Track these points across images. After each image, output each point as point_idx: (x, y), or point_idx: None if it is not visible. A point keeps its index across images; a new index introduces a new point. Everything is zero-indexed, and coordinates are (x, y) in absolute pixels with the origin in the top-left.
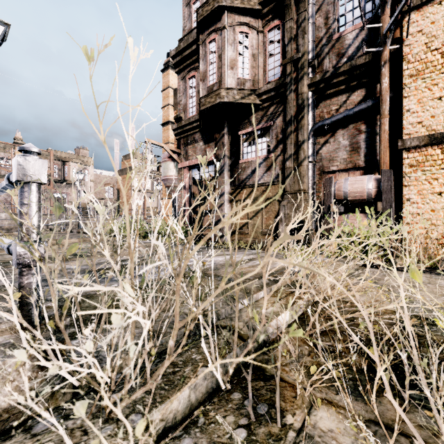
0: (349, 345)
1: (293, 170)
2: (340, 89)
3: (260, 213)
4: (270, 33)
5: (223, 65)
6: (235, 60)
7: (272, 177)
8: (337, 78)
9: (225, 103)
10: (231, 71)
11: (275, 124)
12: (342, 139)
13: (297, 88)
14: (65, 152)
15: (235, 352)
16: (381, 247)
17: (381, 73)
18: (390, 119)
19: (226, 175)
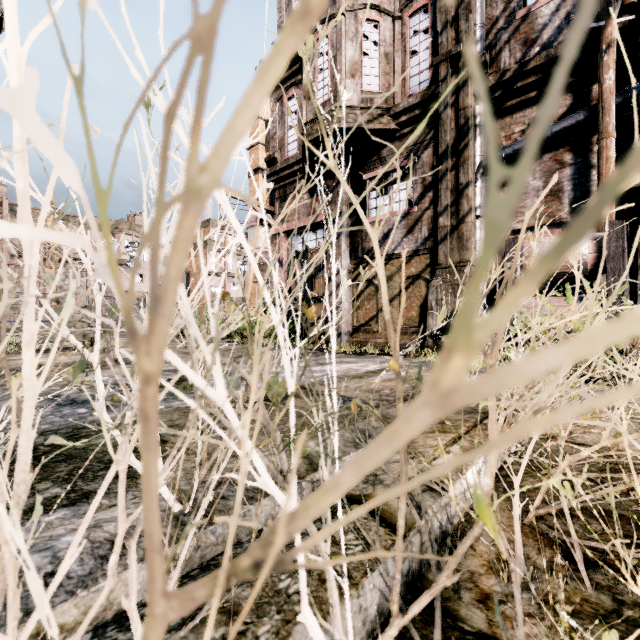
0: (635, 547)
1: (450, 230)
2: (528, 98)
3: (397, 300)
4: (412, 19)
5: (338, 72)
6: (358, 63)
7: (417, 244)
8: (524, 79)
9: (342, 129)
10: (351, 81)
11: (420, 160)
12: (531, 178)
13: (456, 101)
14: (114, 221)
15: (397, 596)
16: (606, 350)
17: (602, 64)
18: (616, 141)
19: (344, 243)
